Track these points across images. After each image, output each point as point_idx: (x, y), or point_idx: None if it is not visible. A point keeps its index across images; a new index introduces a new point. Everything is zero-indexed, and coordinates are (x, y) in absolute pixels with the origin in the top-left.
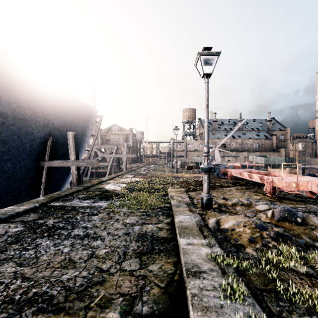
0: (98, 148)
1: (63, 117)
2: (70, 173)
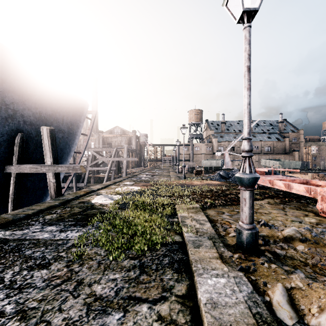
0: (96, 151)
1: (39, 108)
2: None
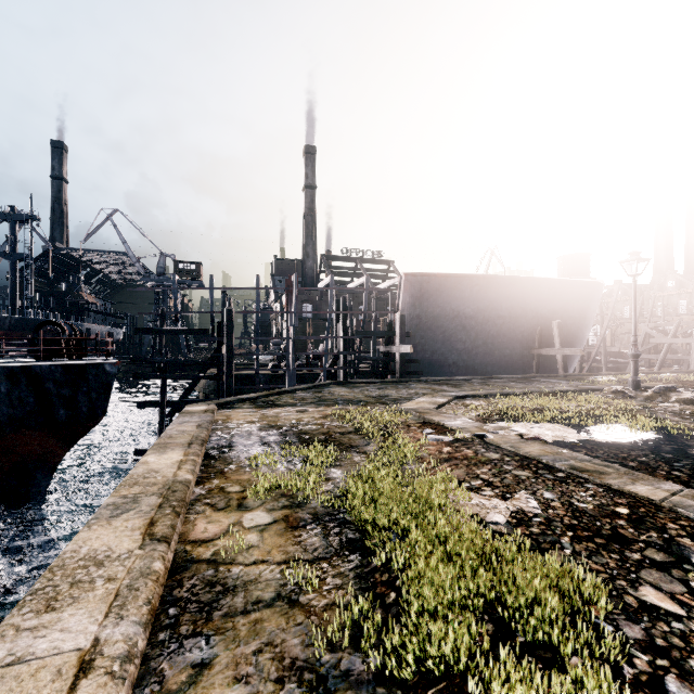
0: (653, 326)
1: (551, 306)
2: (569, 364)
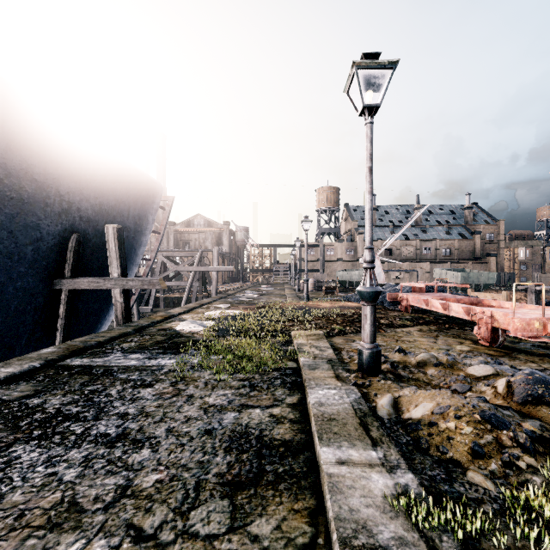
0: (167, 255)
1: (99, 197)
2: None
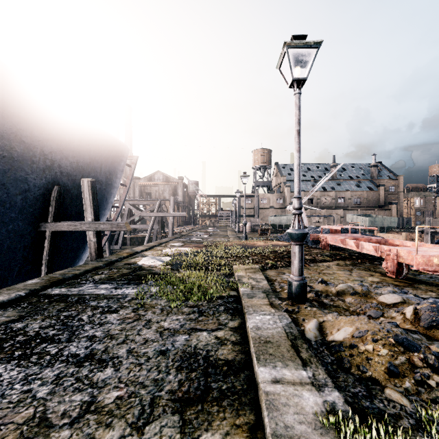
0: (133, 204)
1: (76, 156)
2: None
